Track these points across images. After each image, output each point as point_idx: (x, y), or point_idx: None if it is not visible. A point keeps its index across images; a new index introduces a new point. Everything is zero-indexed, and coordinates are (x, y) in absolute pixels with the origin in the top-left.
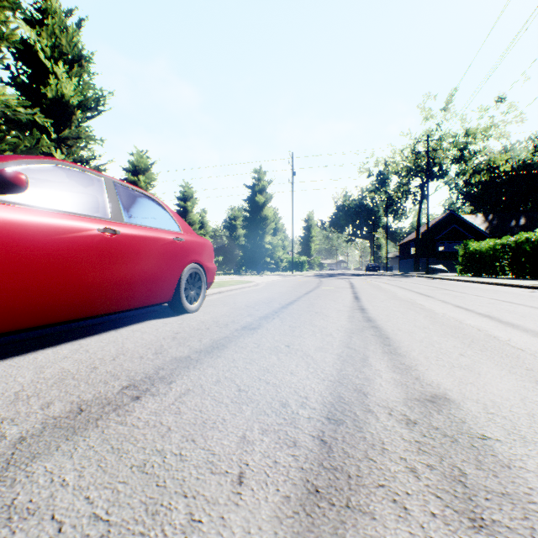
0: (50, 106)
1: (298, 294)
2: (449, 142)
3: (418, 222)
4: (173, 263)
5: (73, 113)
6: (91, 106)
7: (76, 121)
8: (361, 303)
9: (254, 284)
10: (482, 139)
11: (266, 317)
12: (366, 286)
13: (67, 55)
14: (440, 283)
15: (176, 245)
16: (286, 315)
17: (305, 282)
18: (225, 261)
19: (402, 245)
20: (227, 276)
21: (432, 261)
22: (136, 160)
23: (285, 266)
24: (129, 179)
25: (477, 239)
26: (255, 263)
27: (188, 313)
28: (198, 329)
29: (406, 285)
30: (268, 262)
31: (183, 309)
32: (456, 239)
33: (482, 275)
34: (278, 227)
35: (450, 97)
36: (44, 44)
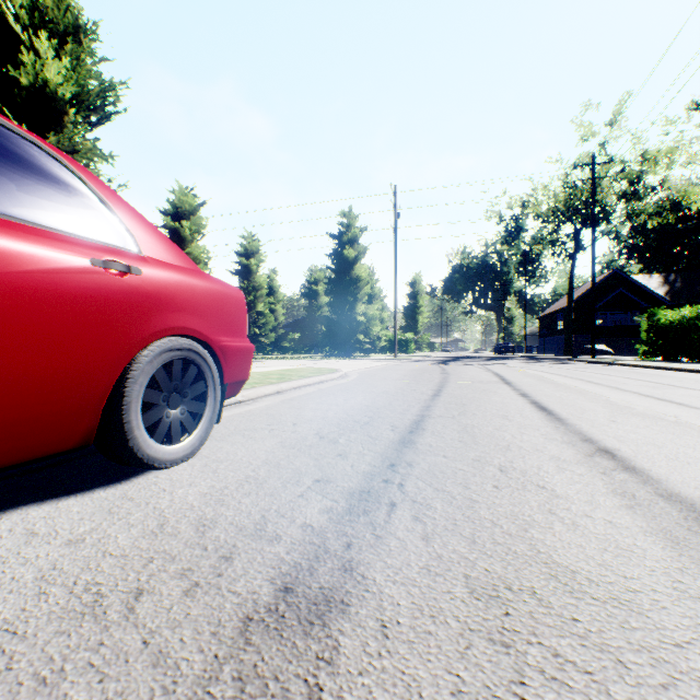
0: (27, 100)
1: (421, 398)
2: (616, 171)
3: (570, 284)
4: (86, 334)
5: (65, 113)
6: (95, 105)
7: (69, 125)
8: (578, 429)
9: (340, 375)
10: (666, 165)
11: (369, 495)
12: (525, 378)
13: (55, 24)
14: (640, 373)
15: (105, 280)
16: (424, 485)
17: (420, 370)
18: (303, 340)
19: (544, 317)
20: (302, 361)
21: (588, 338)
22: (178, 200)
23: (383, 346)
24: (167, 225)
25: (652, 308)
26: (342, 342)
27: (158, 468)
28: (83, 615)
29: (590, 377)
30: (361, 341)
31: (139, 462)
32: (622, 308)
33: (679, 359)
34: (375, 292)
35: (620, 105)
36: (17, 5)
